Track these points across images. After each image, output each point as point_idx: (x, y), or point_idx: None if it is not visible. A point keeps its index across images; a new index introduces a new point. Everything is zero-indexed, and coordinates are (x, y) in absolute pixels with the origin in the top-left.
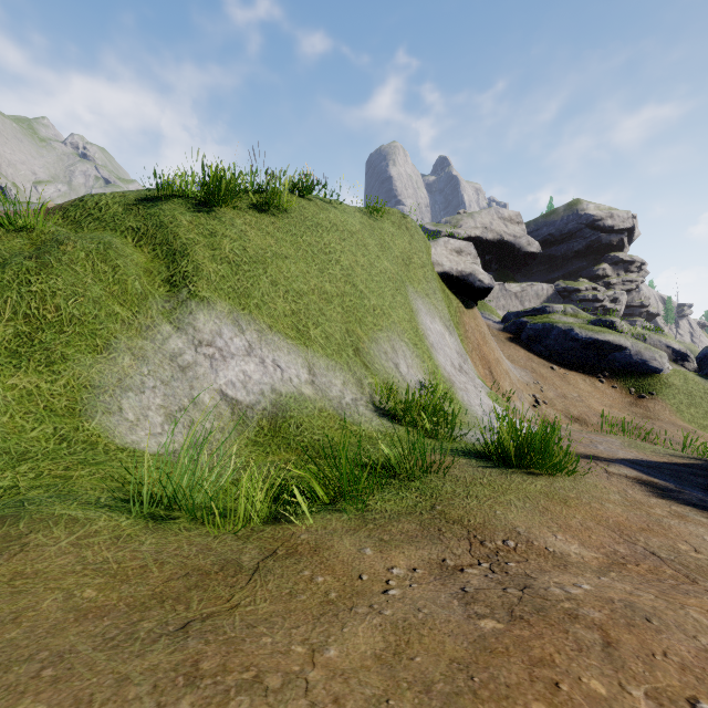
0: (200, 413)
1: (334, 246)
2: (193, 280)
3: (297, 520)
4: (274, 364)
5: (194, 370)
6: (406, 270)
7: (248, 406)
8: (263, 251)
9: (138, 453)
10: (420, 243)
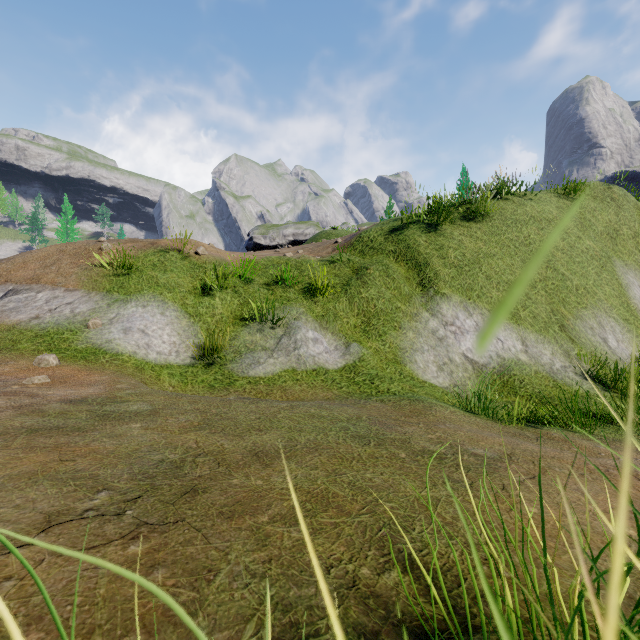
0: (455, 367)
1: (533, 237)
2: (434, 282)
3: (545, 429)
4: (495, 337)
5: (446, 340)
6: (612, 244)
7: (482, 365)
8: (476, 254)
9: (433, 385)
10: (631, 212)
